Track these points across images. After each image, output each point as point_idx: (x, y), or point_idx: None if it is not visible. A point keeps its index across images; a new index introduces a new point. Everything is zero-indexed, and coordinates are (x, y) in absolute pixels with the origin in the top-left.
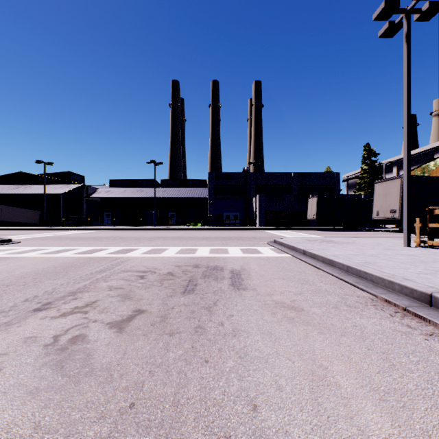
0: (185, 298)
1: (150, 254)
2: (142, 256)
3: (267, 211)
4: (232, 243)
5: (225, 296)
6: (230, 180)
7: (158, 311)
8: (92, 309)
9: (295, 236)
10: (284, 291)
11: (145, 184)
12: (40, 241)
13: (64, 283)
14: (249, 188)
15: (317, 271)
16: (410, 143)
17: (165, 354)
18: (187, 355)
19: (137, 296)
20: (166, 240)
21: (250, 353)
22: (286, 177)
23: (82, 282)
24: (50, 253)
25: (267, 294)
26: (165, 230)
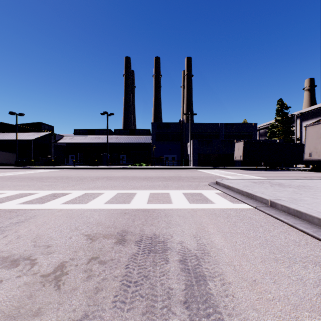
0: None
1: (73, 204)
2: (60, 208)
3: (199, 154)
4: (173, 184)
5: None
6: (169, 129)
7: None
8: None
9: (230, 176)
10: None
11: (102, 133)
12: None
13: None
14: (184, 135)
15: None
16: None
17: None
18: None
19: None
20: (108, 180)
21: None
22: (214, 126)
23: None
24: None
25: None
26: (115, 169)
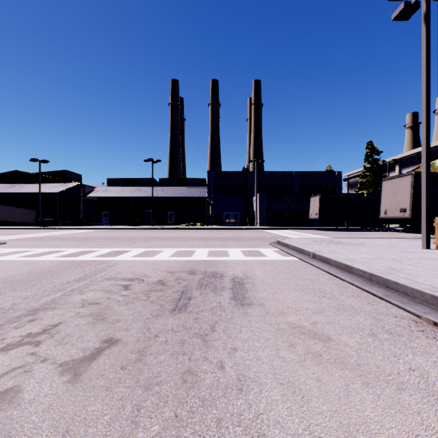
0: (174, 318)
1: (142, 257)
2: (132, 259)
3: (267, 210)
4: (232, 244)
5: (225, 316)
6: (230, 179)
7: (135, 341)
8: (49, 338)
9: (298, 237)
10: (299, 307)
11: (144, 183)
12: (28, 241)
13: (29, 296)
14: (249, 187)
15: (333, 278)
16: (429, 134)
17: (130, 435)
18: (166, 437)
19: (113, 316)
20: (162, 240)
21: (266, 432)
22: (287, 175)
23: (52, 294)
24: (32, 256)
25: (279, 313)
26: (163, 229)
